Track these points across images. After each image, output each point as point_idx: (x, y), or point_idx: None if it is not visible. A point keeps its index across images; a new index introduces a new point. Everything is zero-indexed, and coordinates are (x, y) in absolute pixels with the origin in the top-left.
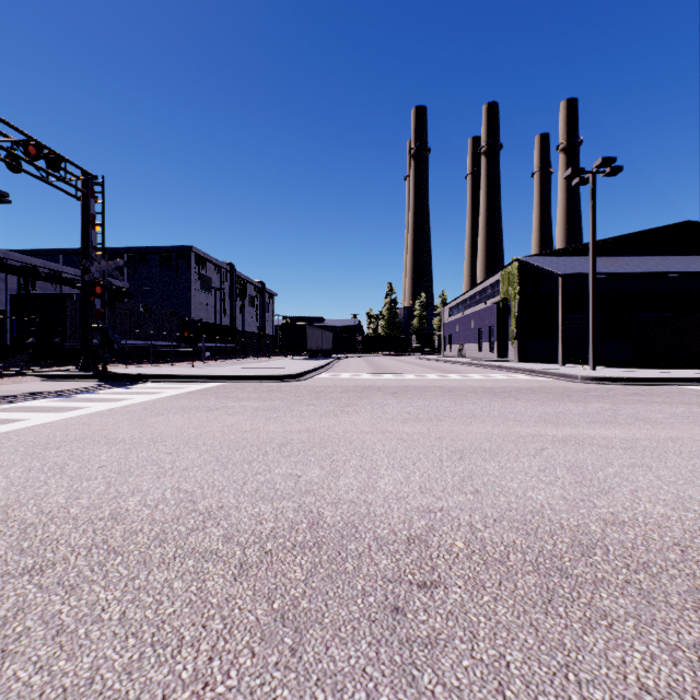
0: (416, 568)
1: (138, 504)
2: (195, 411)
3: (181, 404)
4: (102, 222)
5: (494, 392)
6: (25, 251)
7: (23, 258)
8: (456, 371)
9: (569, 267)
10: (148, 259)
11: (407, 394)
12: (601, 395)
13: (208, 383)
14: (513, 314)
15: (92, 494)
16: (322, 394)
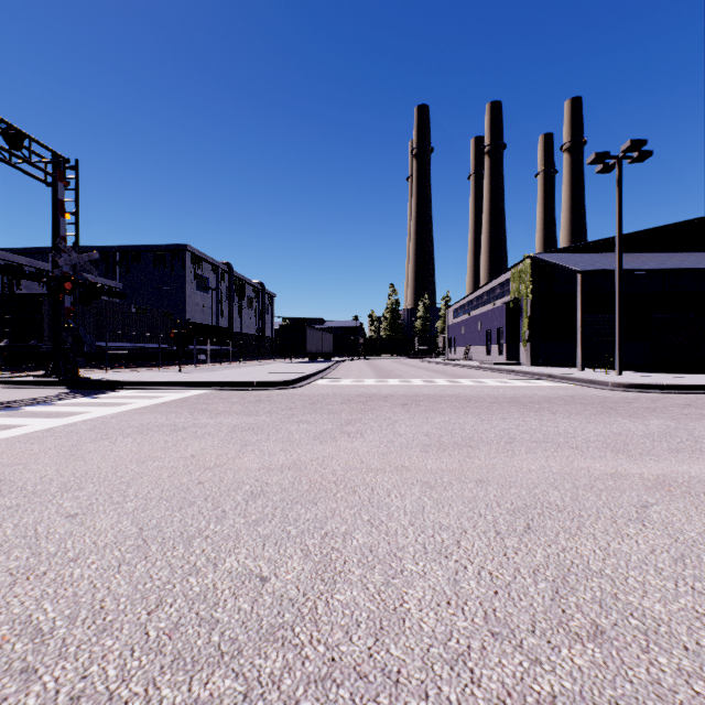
0: None
1: None
2: (154, 432)
3: (142, 420)
4: (75, 211)
5: (521, 402)
6: (13, 249)
7: (7, 256)
8: (467, 376)
9: (587, 263)
10: (141, 258)
11: (419, 405)
12: (649, 407)
13: (190, 391)
14: (525, 314)
15: None
16: (318, 405)
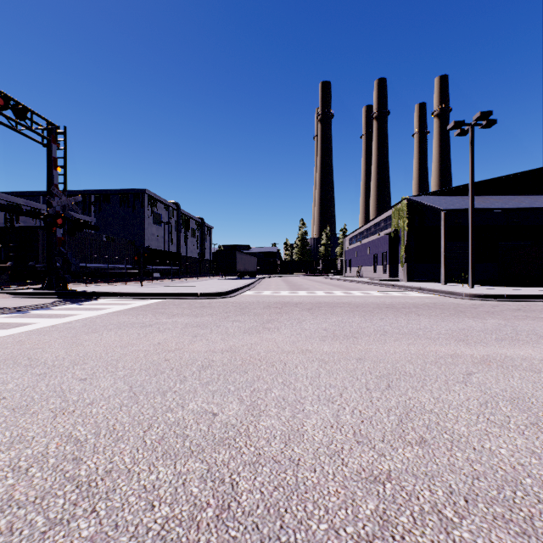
0: None
1: (5, 466)
2: (129, 328)
3: (119, 320)
4: (64, 165)
5: (396, 308)
6: (13, 192)
7: (9, 198)
8: (358, 289)
9: (449, 204)
10: (110, 199)
11: (321, 310)
12: (489, 311)
13: (151, 299)
14: (403, 242)
15: None
16: (246, 310)
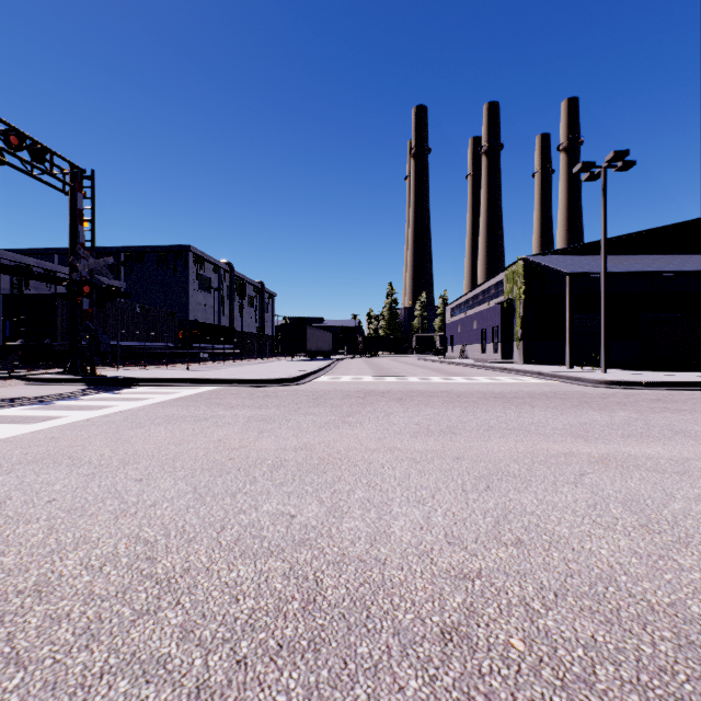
0: (462, 698)
1: (77, 565)
2: (180, 422)
3: (167, 412)
4: (91, 218)
5: (506, 397)
6: (20, 250)
7: (16, 257)
8: (461, 373)
9: (577, 266)
10: (145, 259)
11: (413, 400)
12: (621, 401)
13: (201, 387)
14: (518, 314)
15: (23, 547)
16: (321, 400)
